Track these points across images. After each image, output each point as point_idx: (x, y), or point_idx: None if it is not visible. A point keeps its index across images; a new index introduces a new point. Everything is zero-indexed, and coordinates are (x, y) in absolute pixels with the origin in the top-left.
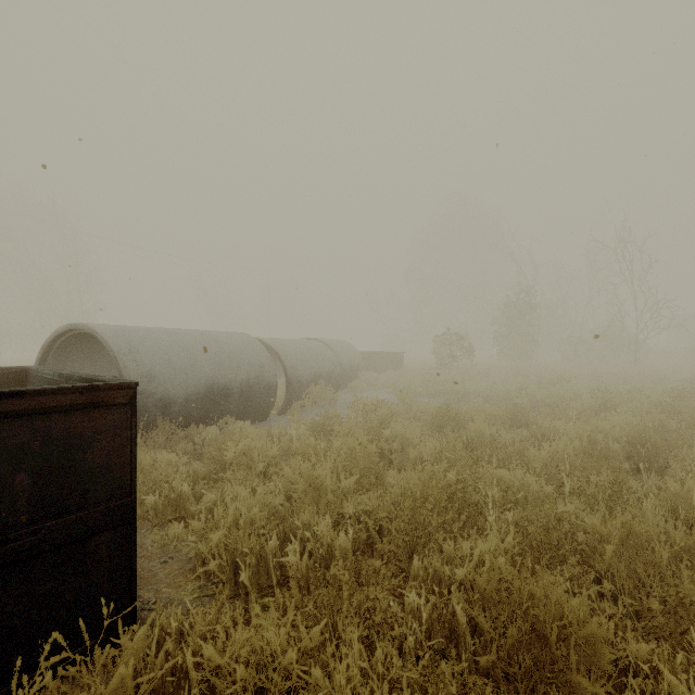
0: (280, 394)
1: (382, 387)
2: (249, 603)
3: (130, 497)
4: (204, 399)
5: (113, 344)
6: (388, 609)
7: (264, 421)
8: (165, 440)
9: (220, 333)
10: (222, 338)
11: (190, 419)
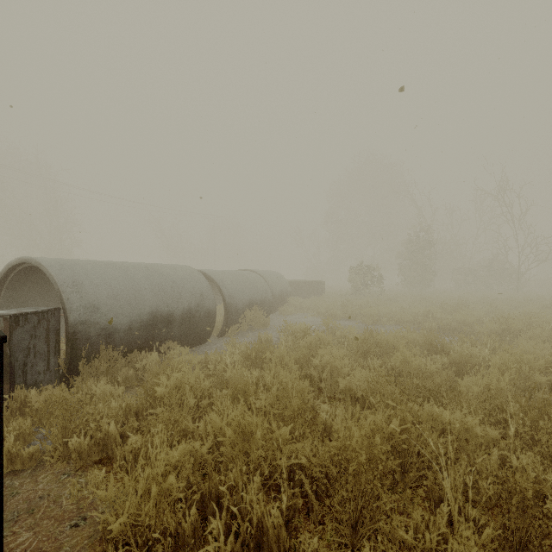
0: (220, 318)
1: (307, 310)
2: None
3: None
4: (147, 326)
5: (57, 277)
6: None
7: (204, 344)
8: (108, 367)
9: (165, 266)
10: (166, 270)
11: (134, 346)
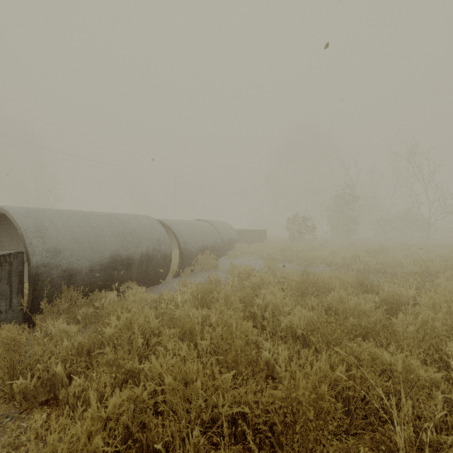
0: (176, 261)
1: (251, 254)
2: None
3: None
4: (108, 268)
5: (21, 223)
6: None
7: (161, 283)
8: (69, 305)
9: (126, 215)
10: (127, 219)
11: (95, 286)
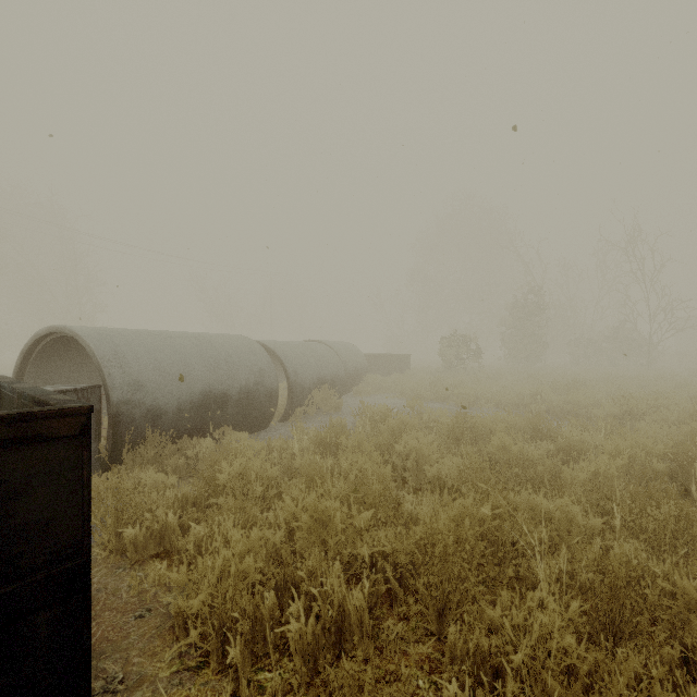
0: (282, 400)
1: (388, 390)
2: (239, 684)
3: (82, 558)
4: (199, 407)
5: (96, 349)
6: (416, 693)
7: (264, 430)
8: (154, 454)
9: (218, 336)
10: (219, 341)
11: (183, 430)
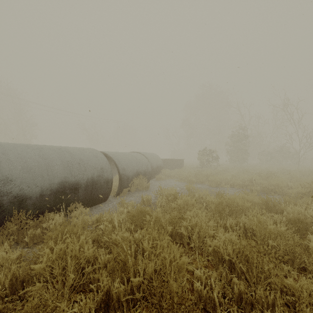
0: (117, 183)
1: (173, 177)
2: None
3: None
4: (57, 193)
5: None
6: None
7: (104, 202)
8: (19, 227)
9: (76, 148)
10: (75, 151)
11: (45, 208)
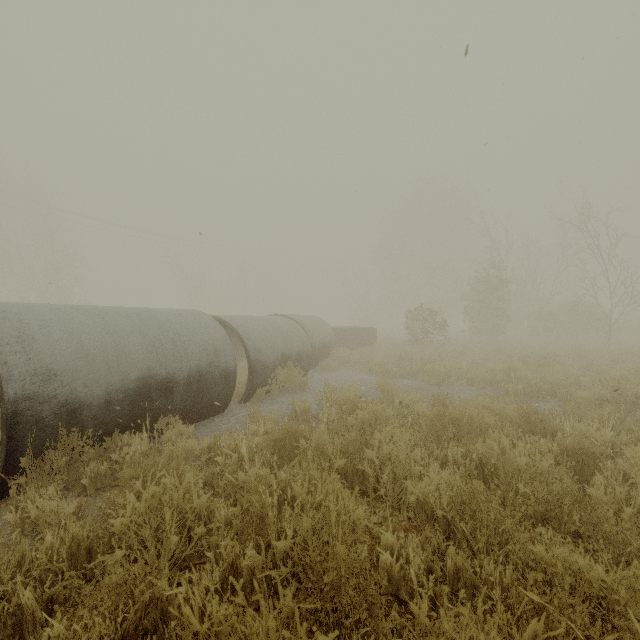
0: (245, 377)
1: (355, 365)
2: None
3: None
4: (135, 397)
5: None
6: None
7: (221, 414)
8: (69, 459)
9: (167, 312)
10: (167, 317)
11: (114, 425)
